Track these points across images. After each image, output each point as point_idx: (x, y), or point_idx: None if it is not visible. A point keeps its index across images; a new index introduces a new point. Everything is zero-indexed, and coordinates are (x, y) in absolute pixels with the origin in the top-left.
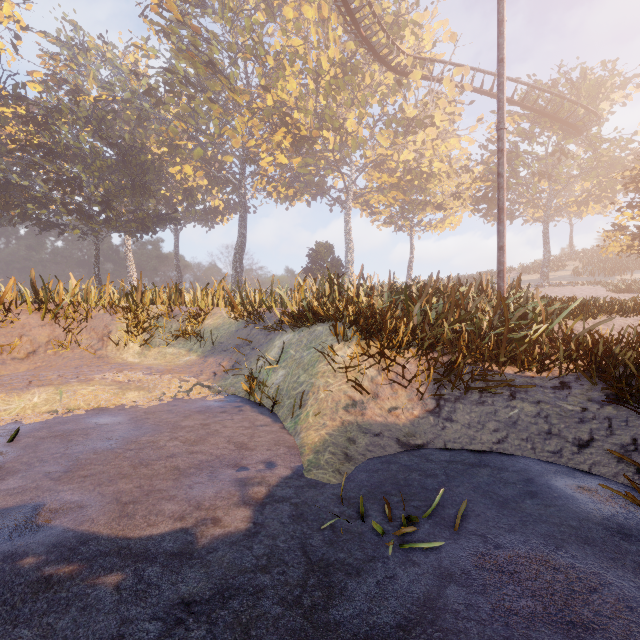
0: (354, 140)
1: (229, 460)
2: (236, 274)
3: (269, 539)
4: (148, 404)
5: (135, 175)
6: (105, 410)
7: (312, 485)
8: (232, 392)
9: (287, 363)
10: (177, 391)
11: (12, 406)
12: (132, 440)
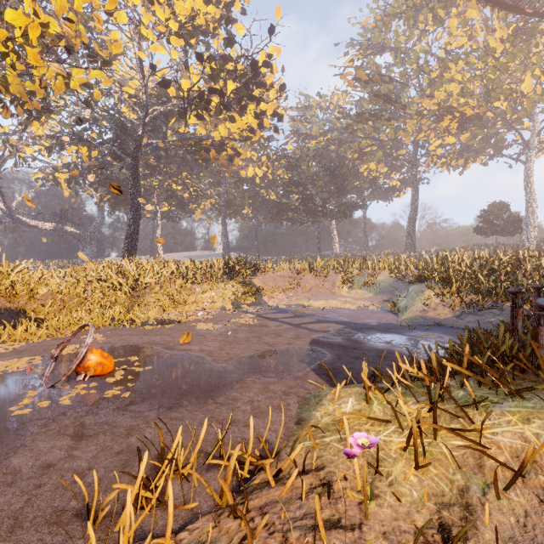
0: (529, 101)
1: (376, 319)
2: (409, 238)
3: (380, 326)
4: (353, 308)
5: (339, 183)
6: (340, 308)
7: (396, 324)
8: (385, 309)
9: (408, 298)
10: (363, 306)
11: (316, 304)
12: (351, 314)
